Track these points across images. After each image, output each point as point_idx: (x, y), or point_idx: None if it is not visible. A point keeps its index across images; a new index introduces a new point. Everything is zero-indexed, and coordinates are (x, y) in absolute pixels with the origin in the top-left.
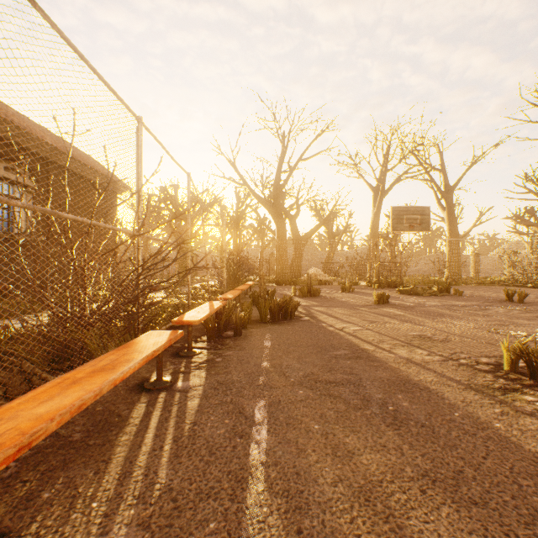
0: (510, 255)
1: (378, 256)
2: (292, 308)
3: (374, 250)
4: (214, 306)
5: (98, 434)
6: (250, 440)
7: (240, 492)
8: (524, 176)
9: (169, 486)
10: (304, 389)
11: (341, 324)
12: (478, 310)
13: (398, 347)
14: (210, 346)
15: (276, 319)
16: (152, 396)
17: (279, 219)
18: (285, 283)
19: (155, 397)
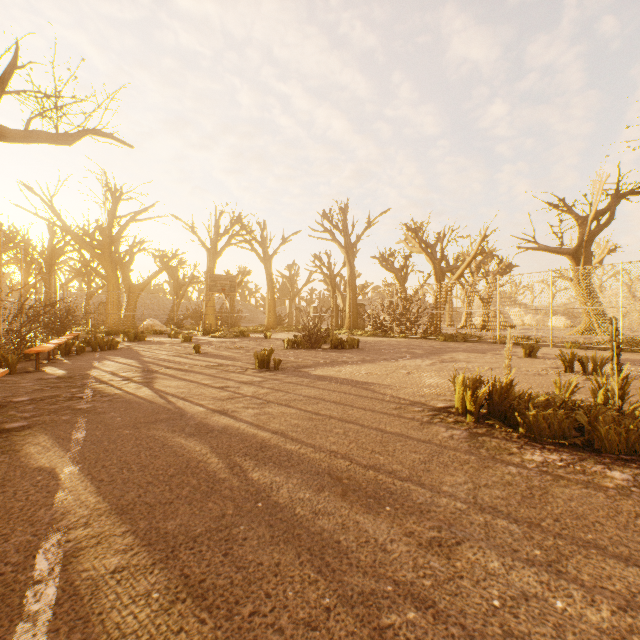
0: (314, 310)
1: (213, 309)
2: (115, 343)
3: (209, 304)
4: (63, 340)
5: (41, 366)
6: (94, 363)
7: (92, 365)
8: (315, 255)
9: (73, 366)
10: (113, 359)
11: (146, 349)
12: (236, 342)
13: (164, 352)
14: (65, 357)
15: (104, 349)
16: (51, 363)
17: (111, 270)
18: (117, 334)
19: (52, 363)
